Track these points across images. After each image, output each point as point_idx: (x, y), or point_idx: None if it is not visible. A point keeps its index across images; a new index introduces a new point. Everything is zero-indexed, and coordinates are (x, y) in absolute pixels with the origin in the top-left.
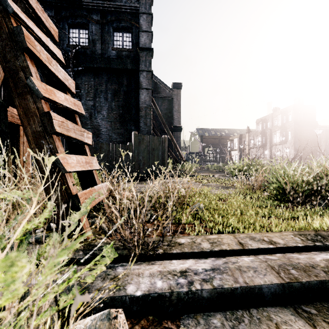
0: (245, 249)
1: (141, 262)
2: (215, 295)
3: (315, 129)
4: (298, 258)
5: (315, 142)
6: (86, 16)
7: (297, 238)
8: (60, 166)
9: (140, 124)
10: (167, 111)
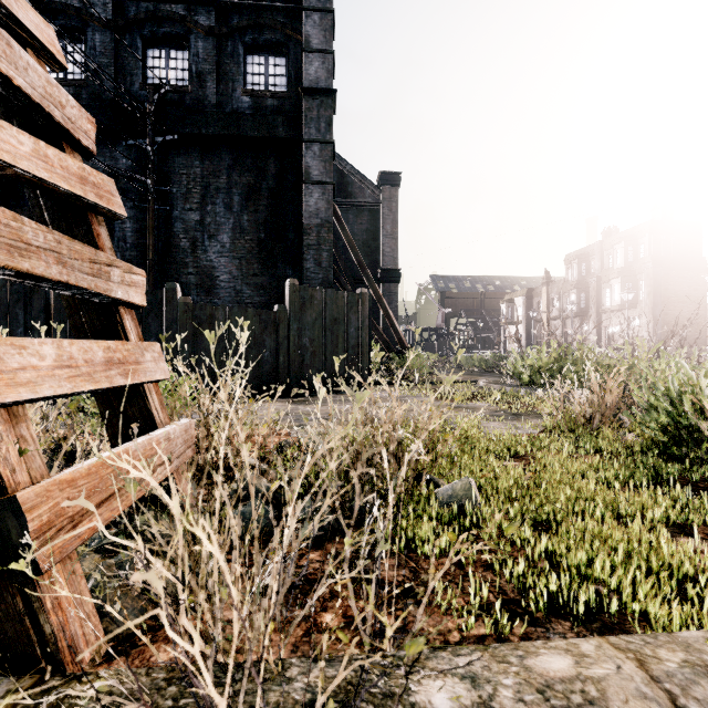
0: None
1: None
2: None
3: (707, 275)
4: None
5: (701, 305)
6: (183, 19)
7: None
8: None
9: (306, 263)
10: (367, 237)
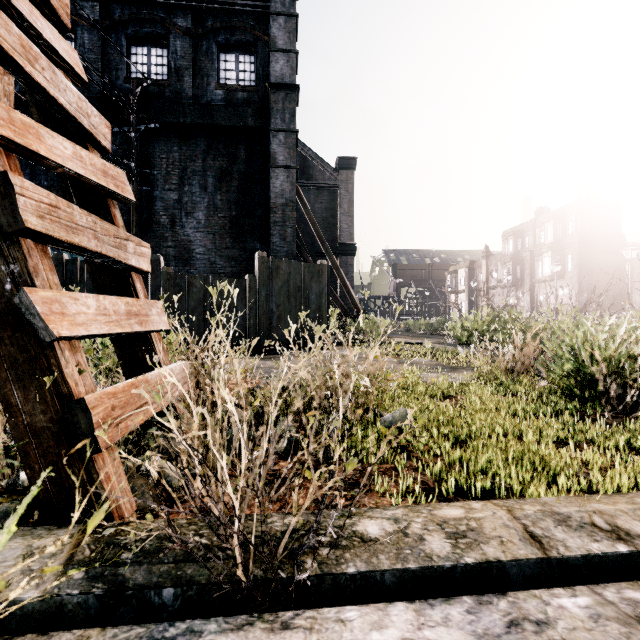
0: (553, 559)
1: (249, 618)
2: None
3: (624, 250)
4: None
5: (621, 276)
6: (163, 21)
7: None
8: (38, 323)
9: (273, 238)
10: (327, 214)
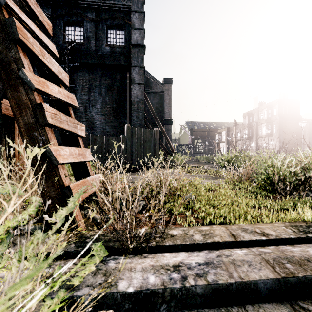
0: (238, 241)
1: (133, 256)
2: (210, 291)
3: (300, 122)
4: (292, 251)
5: (299, 135)
6: (81, 14)
7: (289, 230)
8: (53, 158)
9: (133, 117)
10: (158, 105)
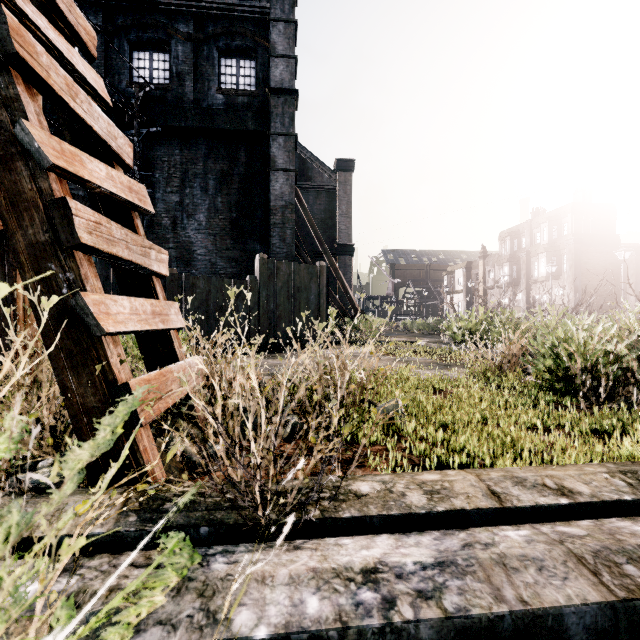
0: (507, 508)
1: (269, 544)
2: (450, 634)
3: (617, 251)
4: (633, 532)
5: (616, 277)
6: (164, 26)
7: (618, 481)
8: (91, 321)
9: (272, 239)
10: (325, 216)
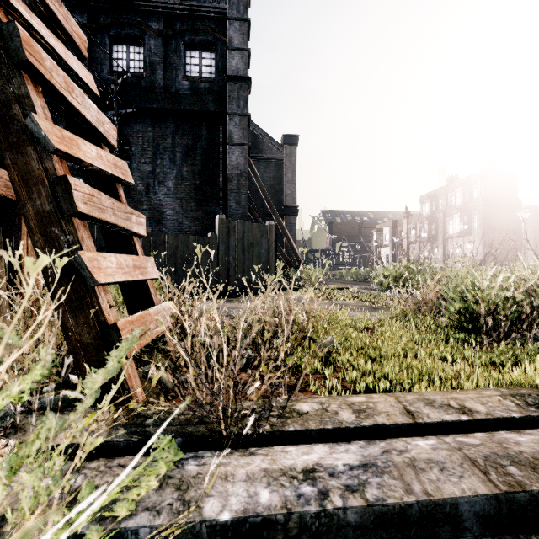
0: (419, 423)
1: (230, 451)
2: (371, 518)
3: (519, 212)
4: (517, 442)
5: (518, 233)
6: (139, 24)
7: (509, 402)
8: (86, 274)
9: (230, 202)
10: (274, 182)
